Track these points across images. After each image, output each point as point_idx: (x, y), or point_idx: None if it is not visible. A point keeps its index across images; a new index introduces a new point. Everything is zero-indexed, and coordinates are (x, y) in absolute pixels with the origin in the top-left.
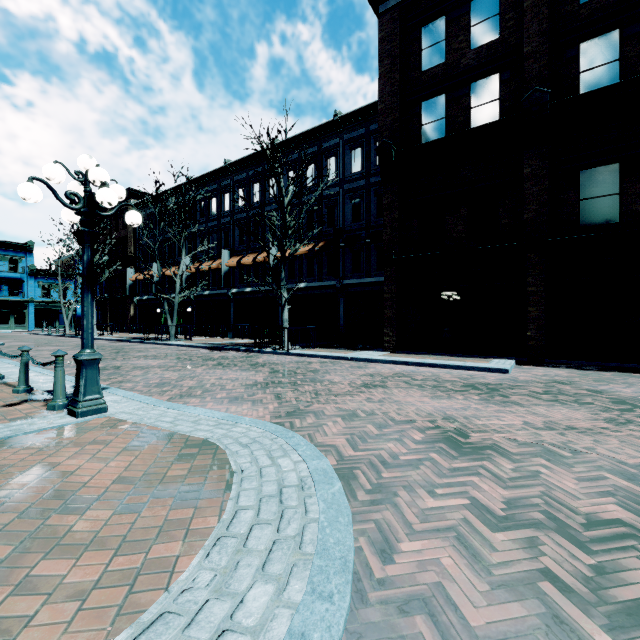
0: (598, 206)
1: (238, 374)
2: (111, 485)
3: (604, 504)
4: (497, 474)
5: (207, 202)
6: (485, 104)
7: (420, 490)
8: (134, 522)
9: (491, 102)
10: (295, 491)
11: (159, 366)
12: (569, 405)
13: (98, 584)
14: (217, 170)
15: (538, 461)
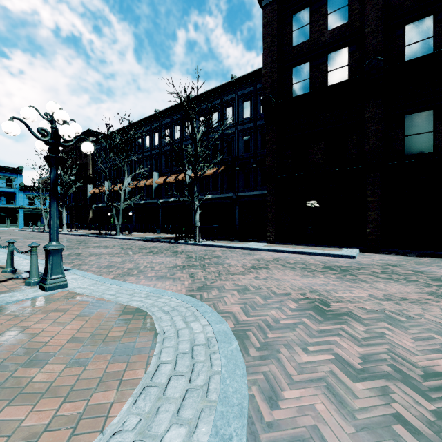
0: (418, 140)
1: (163, 259)
2: (66, 344)
3: (435, 359)
4: (353, 335)
5: (143, 139)
6: (338, 69)
7: (296, 347)
8: (81, 373)
9: (342, 67)
10: (203, 348)
11: (108, 253)
12: (400, 282)
13: (49, 426)
14: (150, 116)
15: (382, 325)
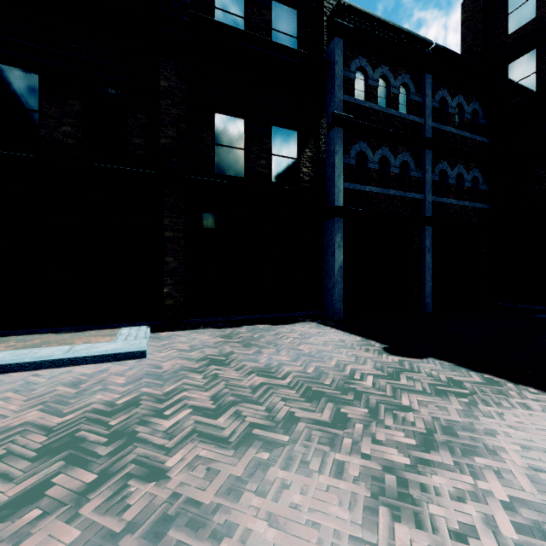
0: (229, 156)
1: None
2: None
3: None
4: None
5: None
6: None
7: None
8: None
9: None
10: None
11: None
12: (279, 446)
13: None
14: None
15: None
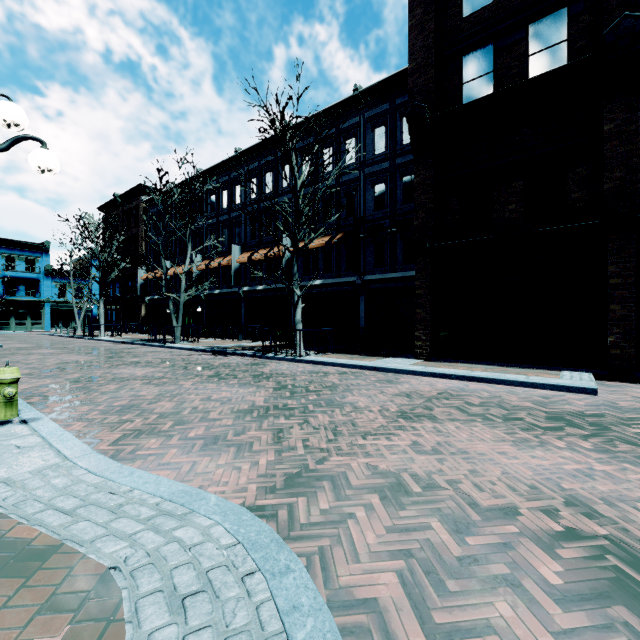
0: None
1: (233, 391)
2: None
3: None
4: None
5: (218, 195)
6: (547, 49)
7: None
8: None
9: (556, 45)
10: None
11: (143, 377)
12: None
13: None
14: (227, 160)
15: None
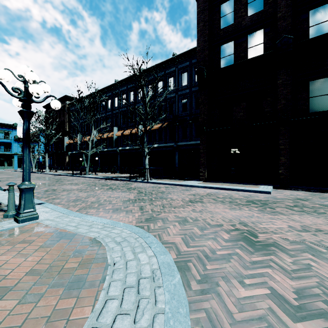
0: (319, 101)
1: (120, 194)
2: (24, 276)
3: None
4: (283, 266)
5: (106, 102)
6: (255, 46)
7: (234, 280)
8: (31, 310)
9: (259, 45)
10: (148, 282)
11: (77, 189)
12: (312, 214)
13: None
14: (111, 85)
15: (306, 256)
